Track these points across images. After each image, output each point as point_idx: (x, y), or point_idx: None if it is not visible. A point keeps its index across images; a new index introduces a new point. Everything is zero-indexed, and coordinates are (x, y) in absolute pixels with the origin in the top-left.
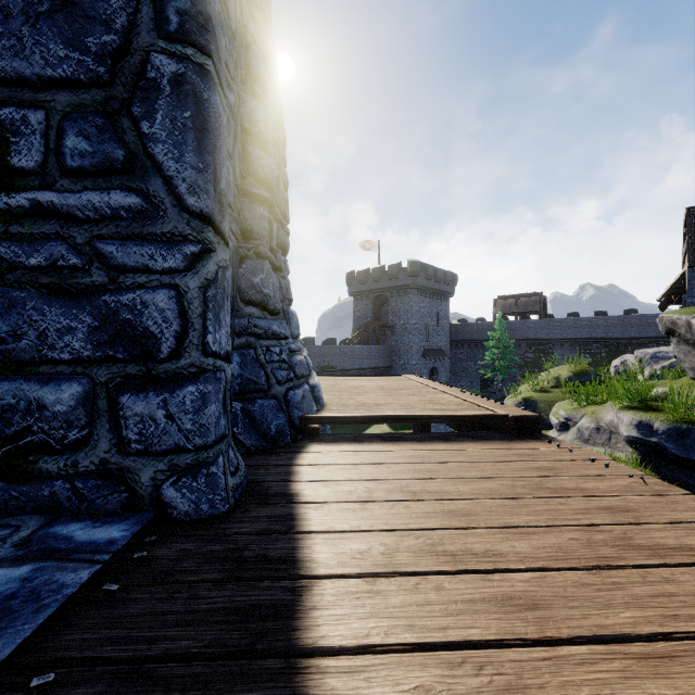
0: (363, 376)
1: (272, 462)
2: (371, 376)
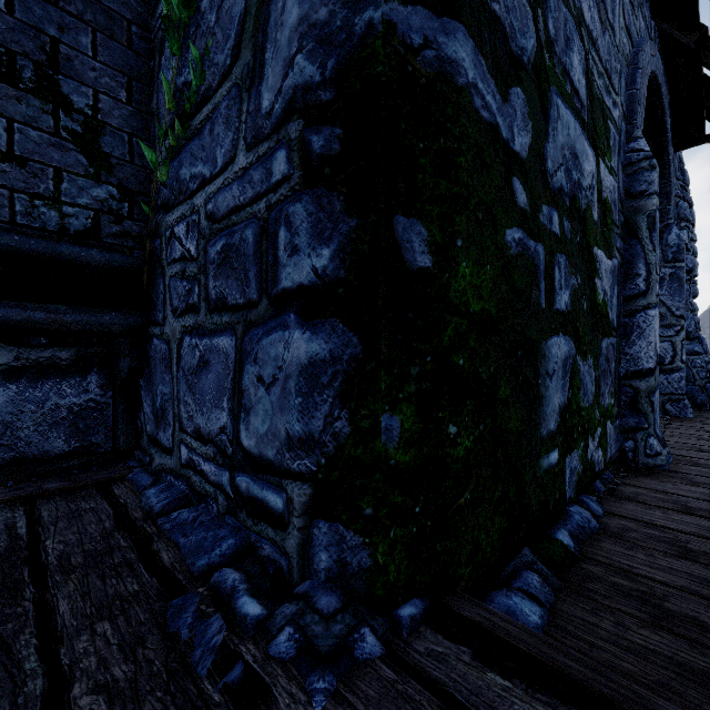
0: None
1: (702, 413)
2: None
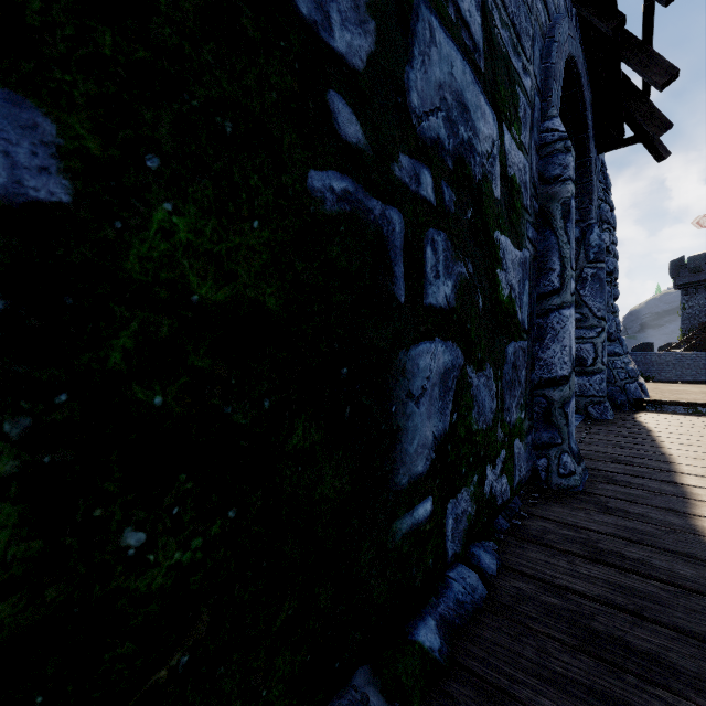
0: (688, 384)
1: (621, 414)
2: (699, 384)
